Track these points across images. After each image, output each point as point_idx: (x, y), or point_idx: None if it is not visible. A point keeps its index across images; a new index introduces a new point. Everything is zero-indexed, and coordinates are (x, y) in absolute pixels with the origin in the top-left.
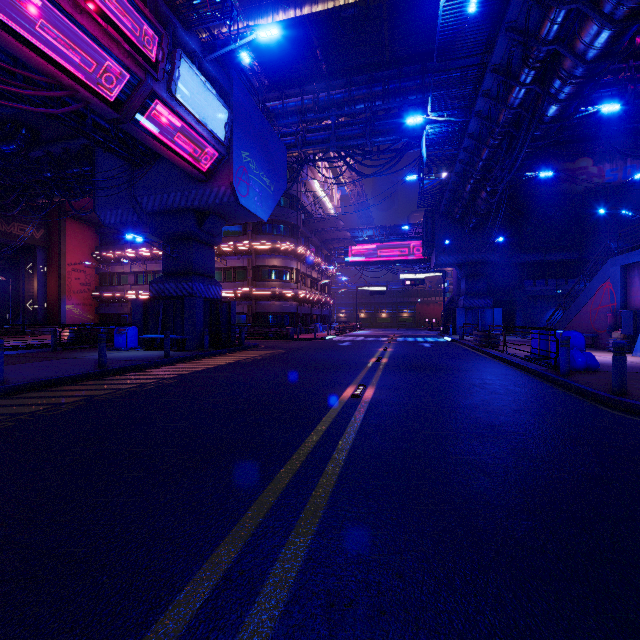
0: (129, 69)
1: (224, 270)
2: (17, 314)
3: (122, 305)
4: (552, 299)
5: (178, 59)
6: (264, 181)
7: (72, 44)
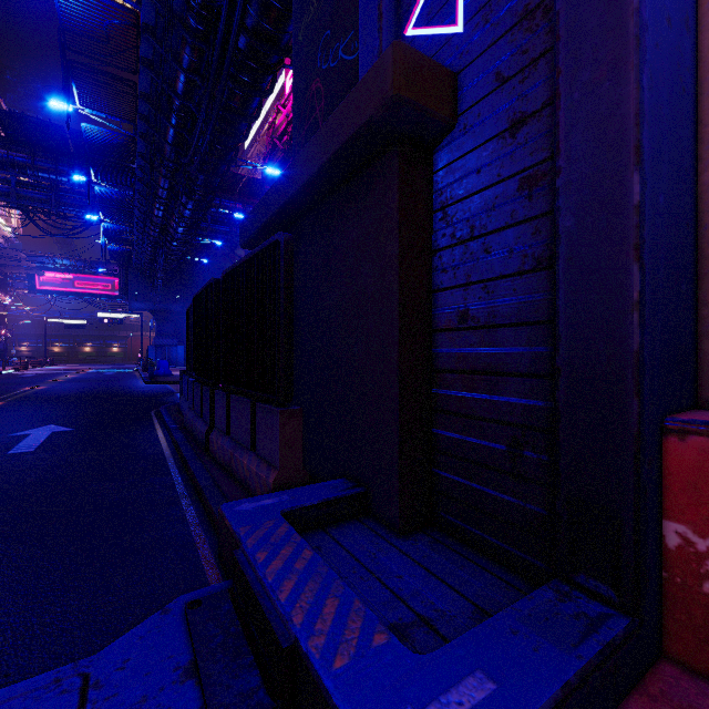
0: None
1: None
2: None
3: None
4: None
5: None
6: None
7: None
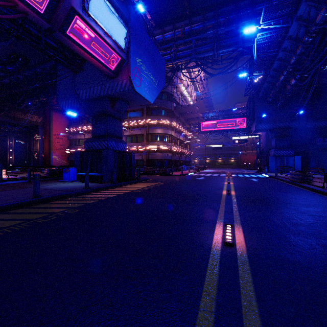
0: None
1: (131, 136)
2: (30, 160)
3: None
4: None
5: None
6: (151, 78)
7: None
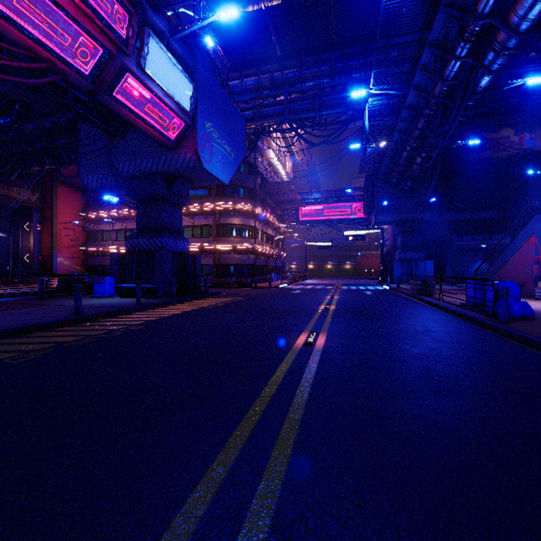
0: (102, 44)
1: (192, 228)
2: (16, 266)
3: (105, 258)
4: (478, 252)
5: (147, 36)
6: (225, 149)
7: (48, 19)
